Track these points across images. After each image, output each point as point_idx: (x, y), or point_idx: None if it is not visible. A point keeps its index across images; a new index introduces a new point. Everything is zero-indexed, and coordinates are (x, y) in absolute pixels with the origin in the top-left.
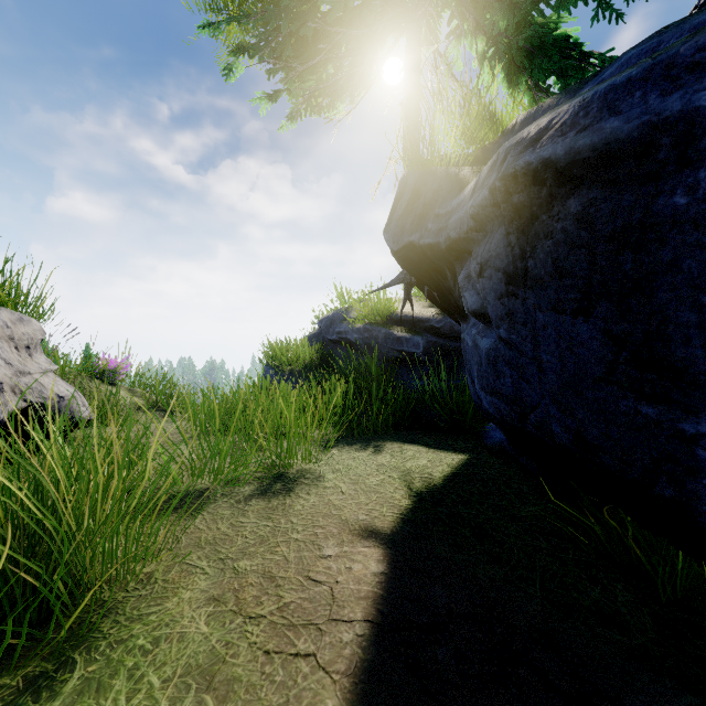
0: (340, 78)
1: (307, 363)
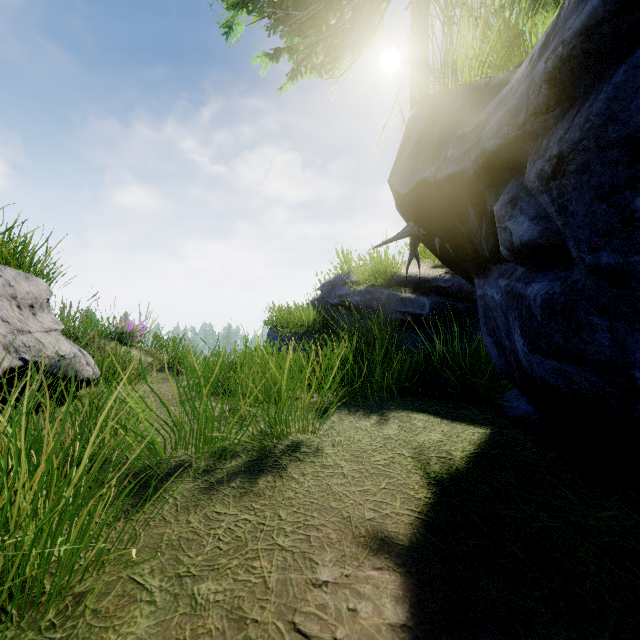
0: (341, 26)
1: (309, 326)
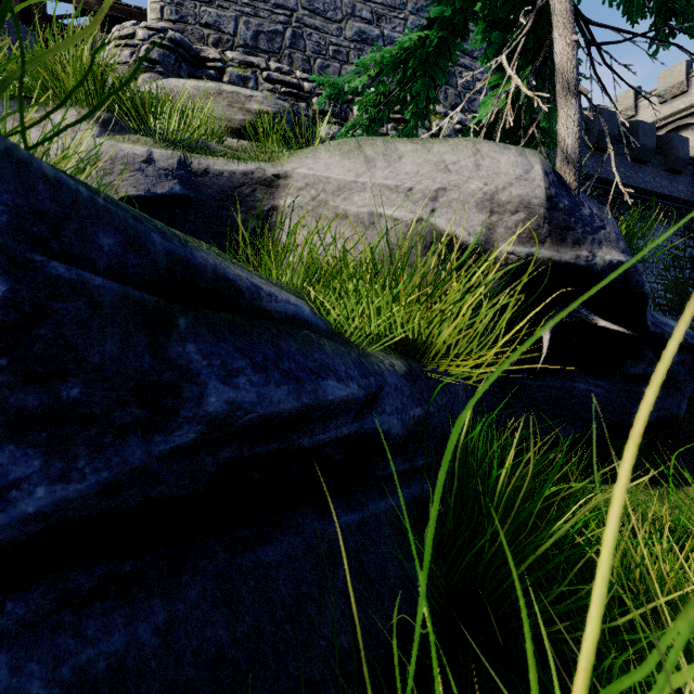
0: None
1: None
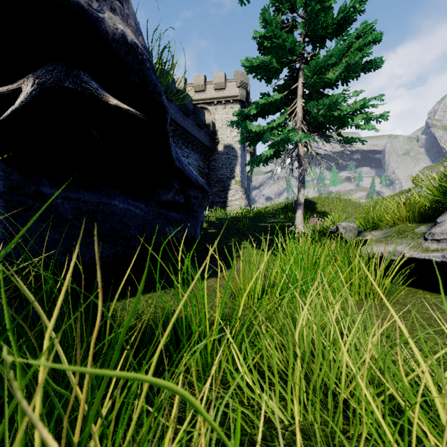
0: None
1: None
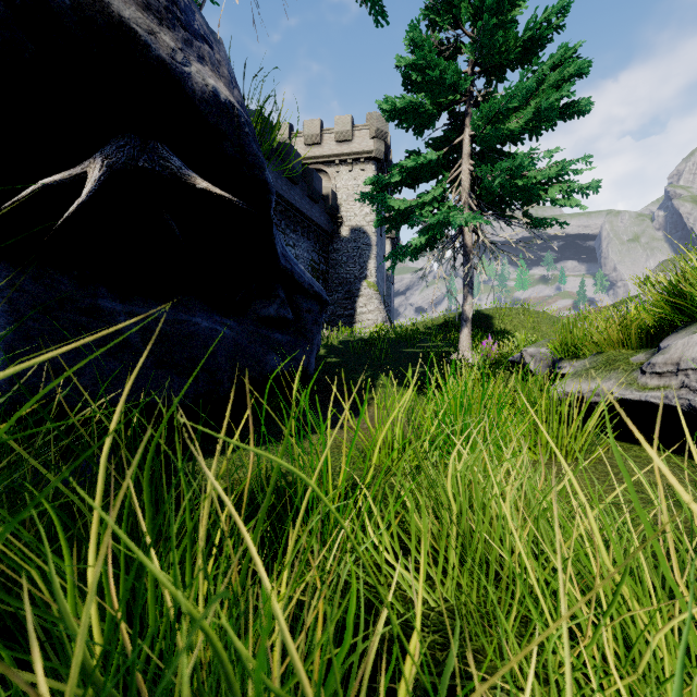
0: None
1: None
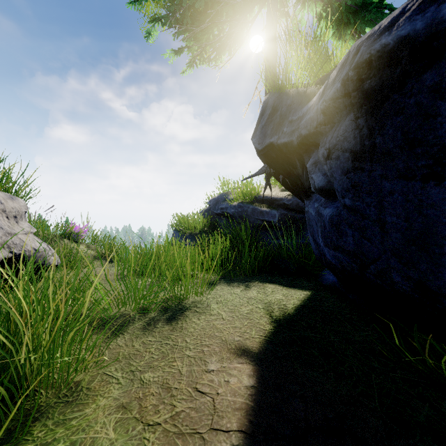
0: (222, 37)
1: (201, 228)
